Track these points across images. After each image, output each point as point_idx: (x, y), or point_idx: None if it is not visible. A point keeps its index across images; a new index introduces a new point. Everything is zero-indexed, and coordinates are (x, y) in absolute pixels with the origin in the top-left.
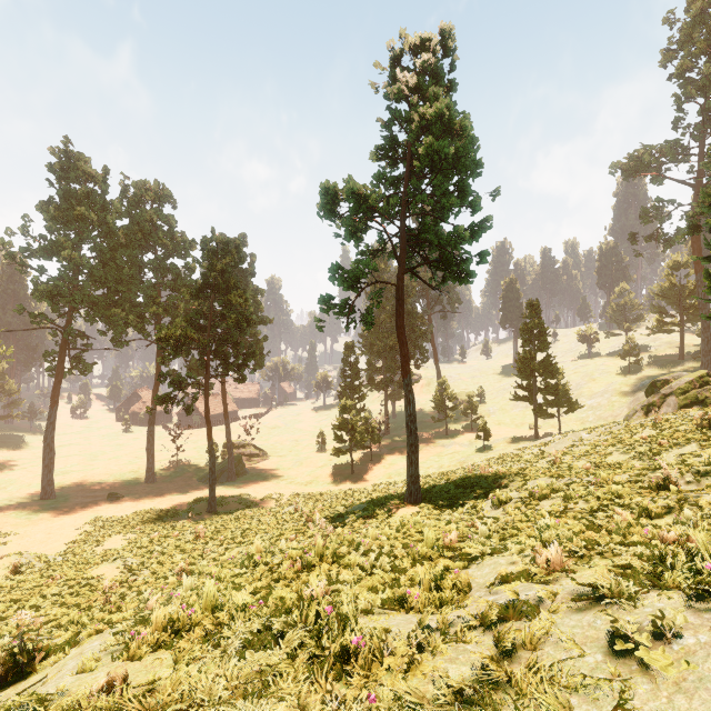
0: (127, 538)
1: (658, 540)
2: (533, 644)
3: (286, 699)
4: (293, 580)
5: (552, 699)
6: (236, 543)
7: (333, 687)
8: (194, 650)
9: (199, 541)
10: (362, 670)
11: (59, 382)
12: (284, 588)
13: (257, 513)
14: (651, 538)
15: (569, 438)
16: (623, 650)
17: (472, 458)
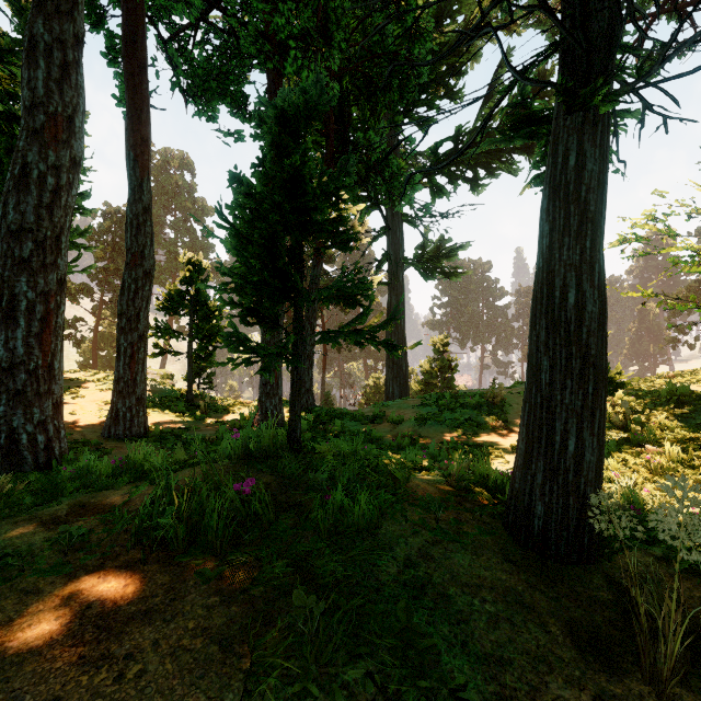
0: None
1: None
2: None
3: None
4: None
5: None
6: None
7: None
8: None
9: None
10: None
11: None
12: None
13: None
14: None
15: None
16: None
17: None
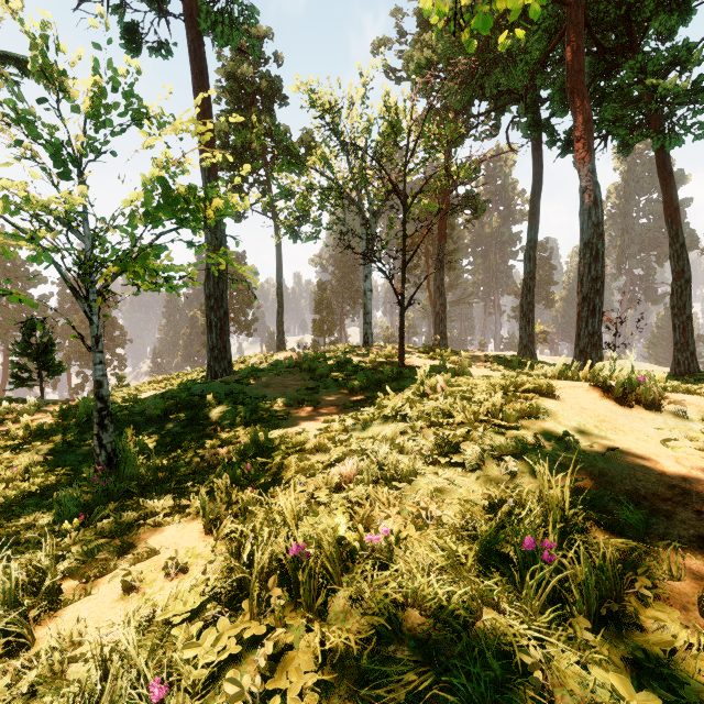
0: None
1: None
2: None
3: None
4: None
5: None
6: None
7: None
8: None
9: None
10: None
11: None
12: None
13: None
14: None
15: None
16: None
17: None
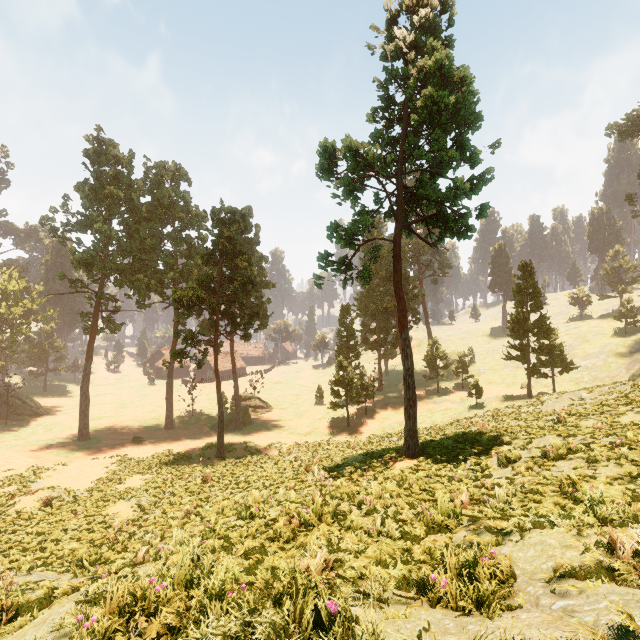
0: (145, 478)
1: None
2: None
3: None
4: (290, 540)
5: None
6: (239, 488)
7: None
8: None
9: (206, 484)
10: None
11: (93, 339)
12: (279, 551)
13: (260, 460)
14: None
15: (568, 397)
16: None
17: (465, 415)
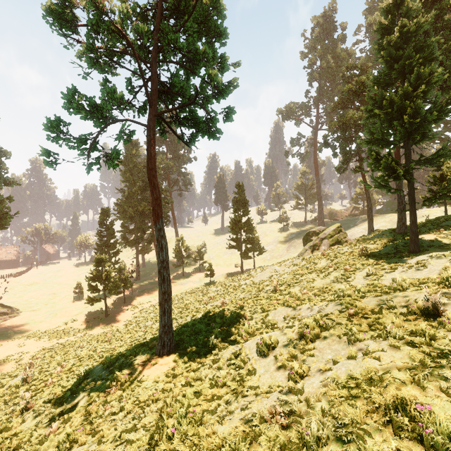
0: None
1: None
2: None
3: None
4: None
5: None
6: None
7: None
8: None
9: None
10: None
11: None
12: None
13: None
14: None
15: (268, 270)
16: None
17: (203, 291)
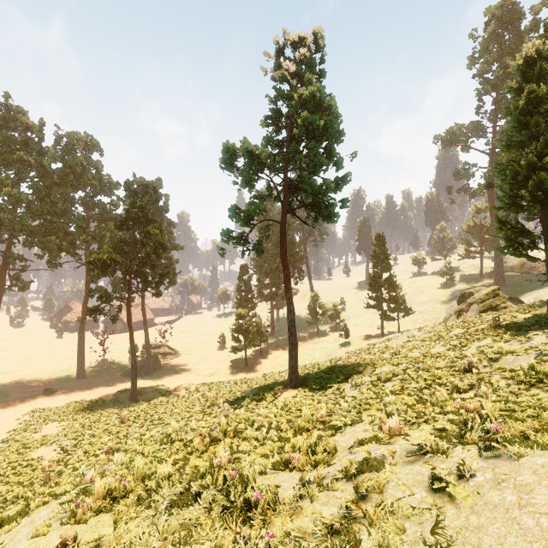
0: (61, 425)
1: (463, 409)
2: (380, 488)
3: (205, 542)
4: (204, 452)
5: (393, 525)
6: (154, 425)
7: (241, 530)
8: (130, 511)
9: (123, 424)
10: (261, 516)
11: None
12: (197, 458)
13: (171, 400)
14: (459, 408)
15: (405, 335)
16: (439, 488)
17: (336, 351)
